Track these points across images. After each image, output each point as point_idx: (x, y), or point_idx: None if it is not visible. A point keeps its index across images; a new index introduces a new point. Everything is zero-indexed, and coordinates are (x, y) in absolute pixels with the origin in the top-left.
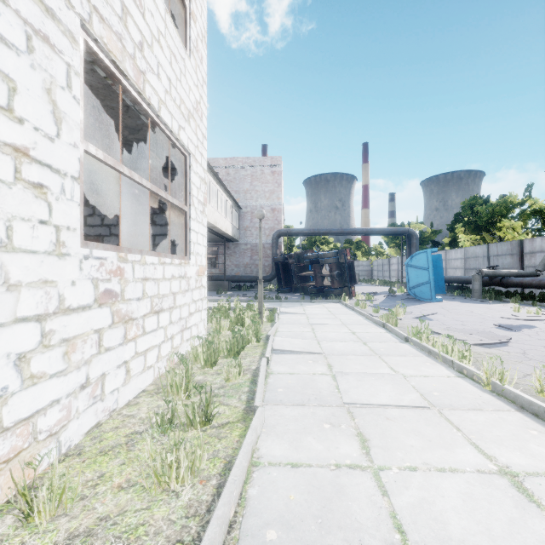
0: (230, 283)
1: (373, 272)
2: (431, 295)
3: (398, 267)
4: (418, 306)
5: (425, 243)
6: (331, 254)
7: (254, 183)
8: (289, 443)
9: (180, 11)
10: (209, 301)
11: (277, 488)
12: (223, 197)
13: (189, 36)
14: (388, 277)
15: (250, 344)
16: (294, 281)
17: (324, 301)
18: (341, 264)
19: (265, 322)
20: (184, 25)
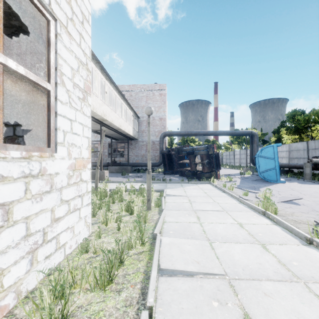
0: (132, 168)
1: (223, 159)
2: (276, 178)
3: (240, 157)
4: (272, 188)
5: None
6: (203, 147)
7: (148, 101)
8: None
9: None
10: (114, 182)
11: None
12: (126, 109)
13: None
14: (233, 162)
15: (134, 249)
16: (175, 166)
17: (198, 183)
18: (210, 155)
19: (153, 207)
20: None
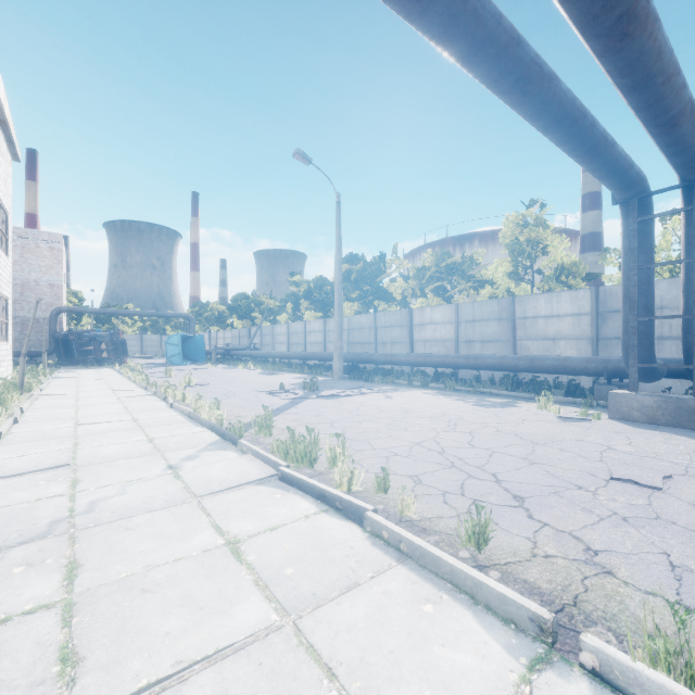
0: None
1: None
2: (181, 362)
3: None
4: (163, 367)
5: (223, 322)
6: (107, 334)
7: (26, 255)
8: (59, 383)
9: (2, 237)
10: None
11: (56, 384)
12: None
13: (8, 248)
14: None
15: (41, 378)
16: (76, 355)
17: (100, 368)
18: (116, 342)
19: (48, 375)
20: (6, 245)
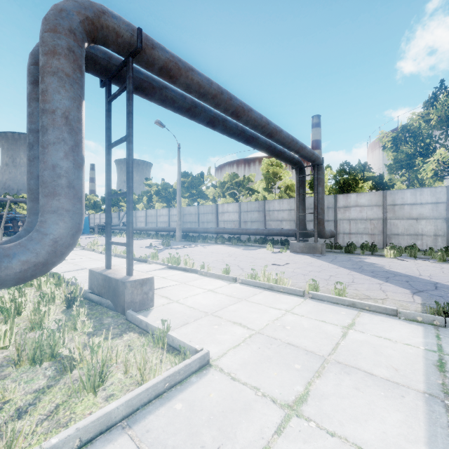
0: None
1: None
2: None
3: None
4: None
5: (98, 208)
6: (24, 216)
7: None
8: None
9: None
10: None
11: None
12: None
13: None
14: None
15: None
16: None
17: None
18: None
19: None
20: None
